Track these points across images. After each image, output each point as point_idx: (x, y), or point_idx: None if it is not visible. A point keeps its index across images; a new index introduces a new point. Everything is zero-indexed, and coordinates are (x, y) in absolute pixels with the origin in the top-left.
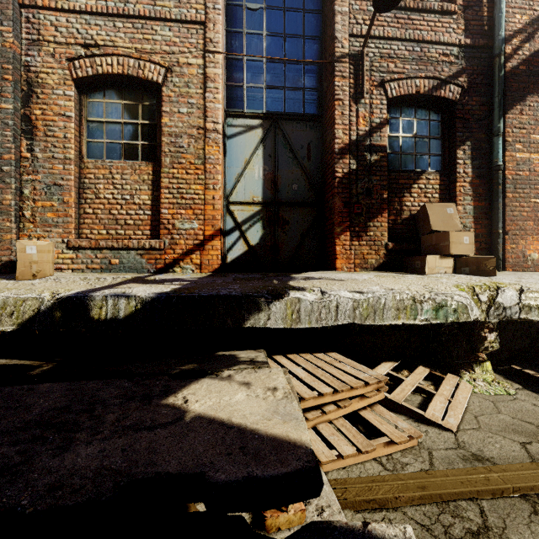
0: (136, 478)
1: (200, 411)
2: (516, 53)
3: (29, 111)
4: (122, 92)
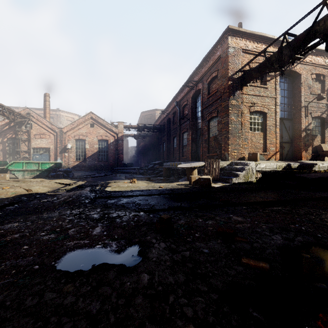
0: None
1: None
2: None
3: (241, 120)
4: (256, 114)
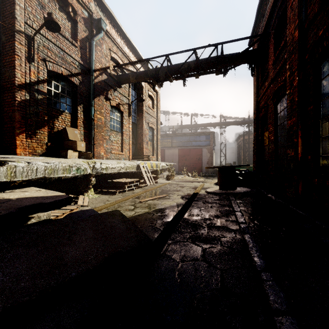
0: (19, 207)
1: (17, 197)
2: (97, 77)
3: None
4: None
